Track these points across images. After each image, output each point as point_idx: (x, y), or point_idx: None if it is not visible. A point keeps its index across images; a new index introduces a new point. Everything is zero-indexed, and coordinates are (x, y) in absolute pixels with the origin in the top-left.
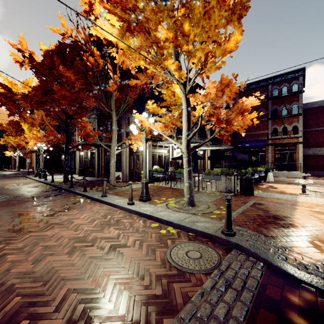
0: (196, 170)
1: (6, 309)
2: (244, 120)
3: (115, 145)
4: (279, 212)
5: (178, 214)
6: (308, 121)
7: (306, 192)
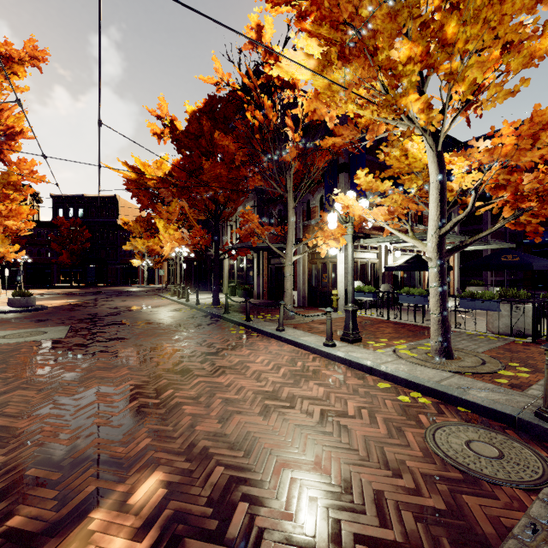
0: None
1: (211, 480)
2: None
3: (292, 248)
4: None
5: (424, 370)
6: None
7: None
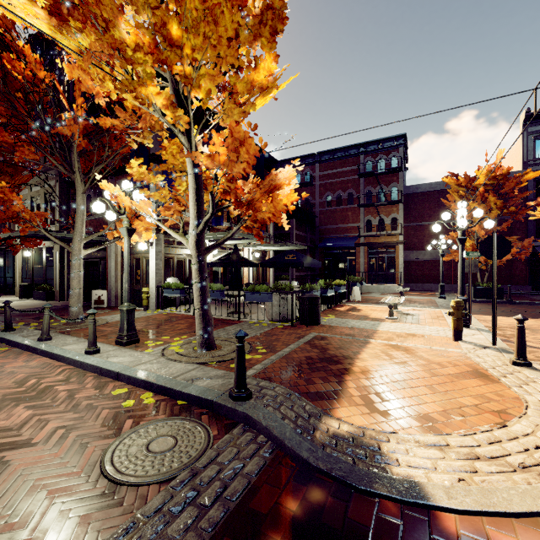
0: (238, 286)
1: None
2: (275, 204)
3: (81, 239)
4: (342, 351)
5: (174, 366)
6: (411, 212)
7: (395, 316)
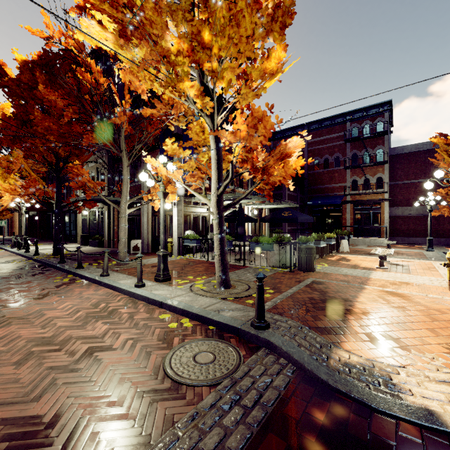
0: (243, 237)
1: None
2: (286, 169)
3: (126, 201)
4: (340, 294)
5: (202, 299)
6: (396, 172)
7: (385, 266)
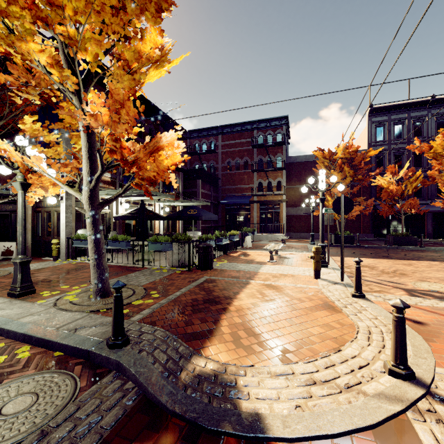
0: (145, 236)
1: None
2: (157, 164)
3: None
4: (225, 292)
5: (62, 316)
6: (292, 177)
7: (275, 259)
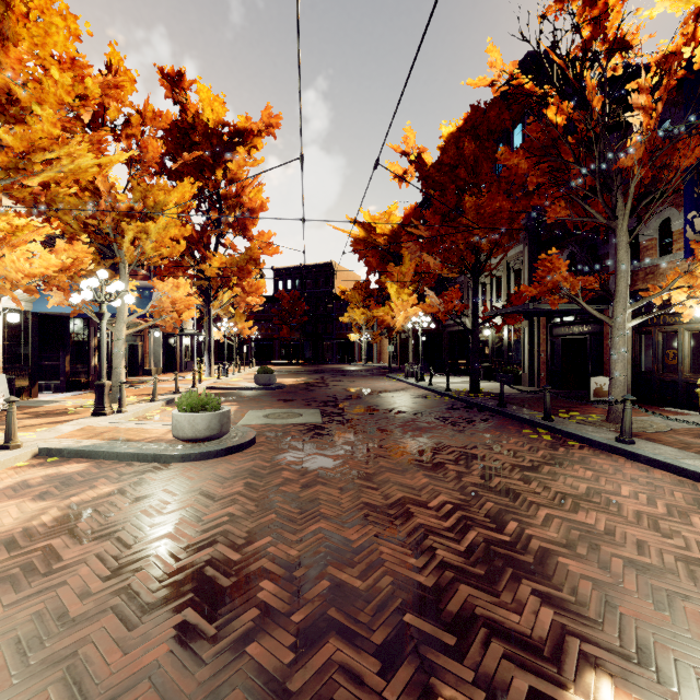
0: None
1: None
2: None
3: (625, 308)
4: None
5: None
6: None
7: None
